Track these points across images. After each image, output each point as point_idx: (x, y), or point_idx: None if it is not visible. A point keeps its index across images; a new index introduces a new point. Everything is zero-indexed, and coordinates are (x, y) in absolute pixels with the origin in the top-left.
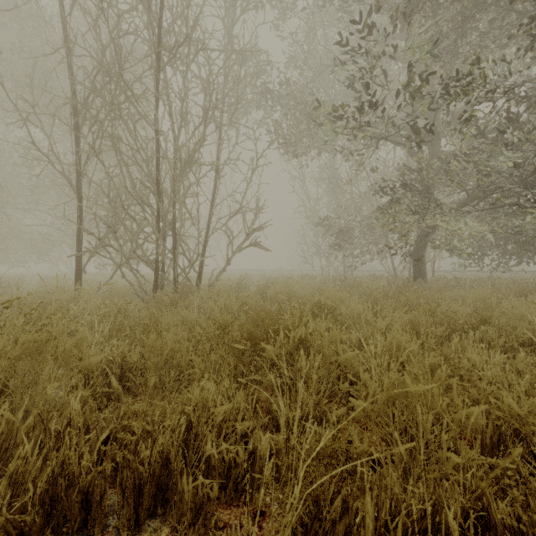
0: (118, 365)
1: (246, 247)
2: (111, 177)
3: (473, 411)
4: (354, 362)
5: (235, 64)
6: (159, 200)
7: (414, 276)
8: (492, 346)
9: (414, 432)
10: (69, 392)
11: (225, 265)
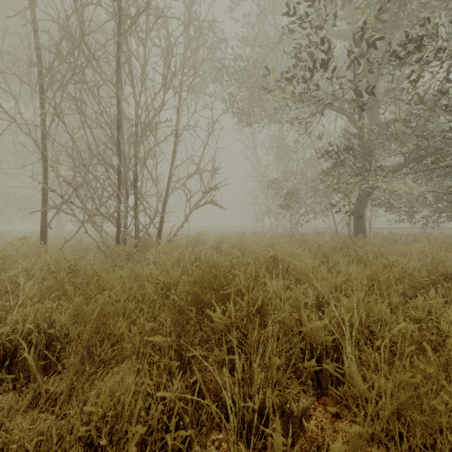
0: (45, 332)
1: (203, 205)
2: (72, 137)
3: None
4: (322, 334)
5: (194, 38)
6: (120, 160)
7: (354, 232)
8: None
9: None
10: None
11: (183, 222)
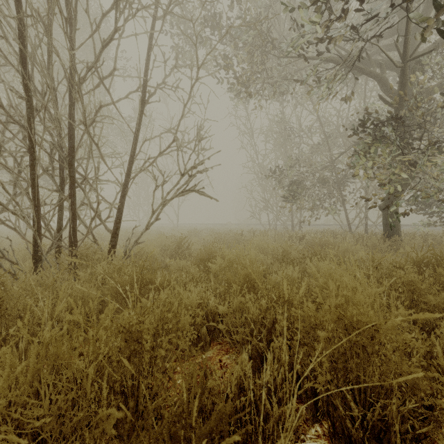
0: None
1: (180, 193)
2: None
3: None
4: None
5: None
6: (30, 112)
7: (385, 233)
8: None
9: None
10: None
11: (149, 221)
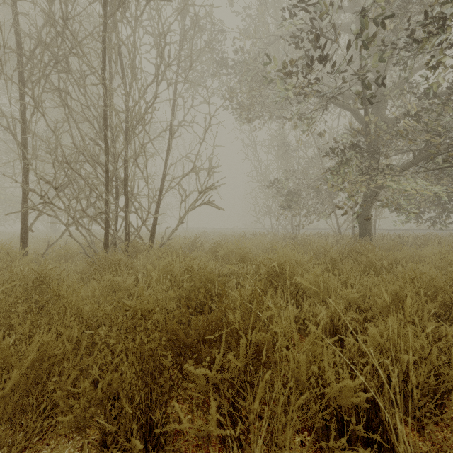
0: None
1: (198, 205)
2: (53, 131)
3: None
4: (356, 399)
5: (190, 28)
6: (107, 156)
7: (360, 234)
8: None
9: None
10: None
11: (177, 224)
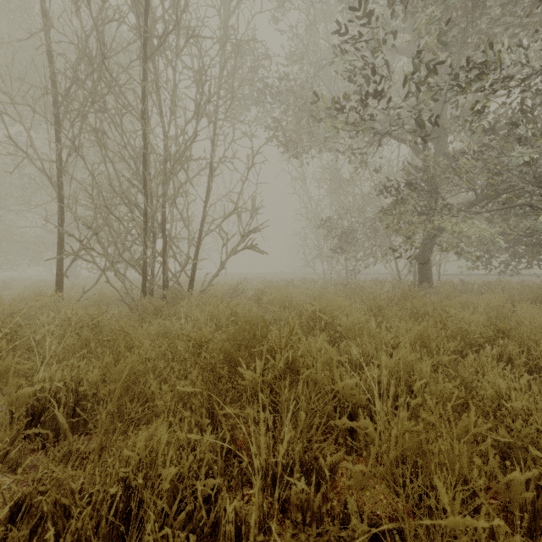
0: (72, 391)
1: (241, 250)
2: (93, 174)
3: (516, 478)
4: (354, 391)
5: (231, 56)
6: (146, 199)
7: (419, 281)
8: (515, 365)
9: (432, 503)
10: (6, 427)
11: (219, 270)
